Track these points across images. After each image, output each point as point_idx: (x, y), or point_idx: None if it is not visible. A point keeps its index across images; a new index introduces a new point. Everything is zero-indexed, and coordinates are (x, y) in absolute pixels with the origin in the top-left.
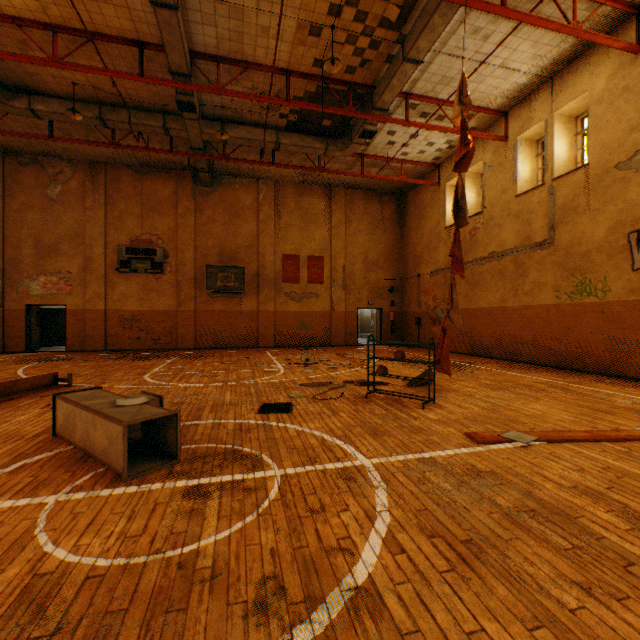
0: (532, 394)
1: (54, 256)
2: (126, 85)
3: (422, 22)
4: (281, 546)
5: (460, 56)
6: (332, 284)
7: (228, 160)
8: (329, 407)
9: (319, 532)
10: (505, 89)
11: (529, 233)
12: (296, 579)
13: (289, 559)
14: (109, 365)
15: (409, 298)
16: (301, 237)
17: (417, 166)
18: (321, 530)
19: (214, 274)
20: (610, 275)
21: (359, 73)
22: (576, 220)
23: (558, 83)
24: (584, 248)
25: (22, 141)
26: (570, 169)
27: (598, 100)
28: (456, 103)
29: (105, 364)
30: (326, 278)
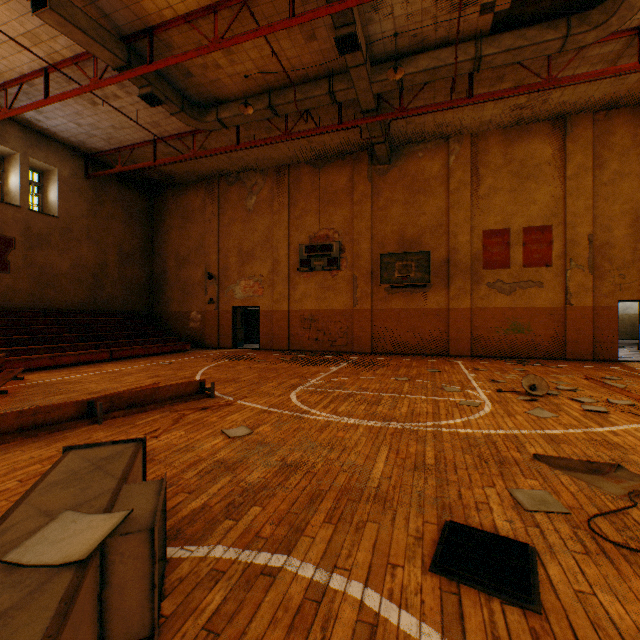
0: None
1: (250, 262)
2: (288, 55)
3: None
4: None
5: None
6: (566, 265)
7: (405, 113)
8: None
9: None
10: None
11: None
12: None
13: None
14: (275, 369)
15: None
16: (512, 203)
17: None
18: None
19: (390, 264)
20: None
21: None
22: None
23: None
24: None
25: (226, 162)
26: None
27: None
28: None
29: (273, 367)
30: (555, 257)
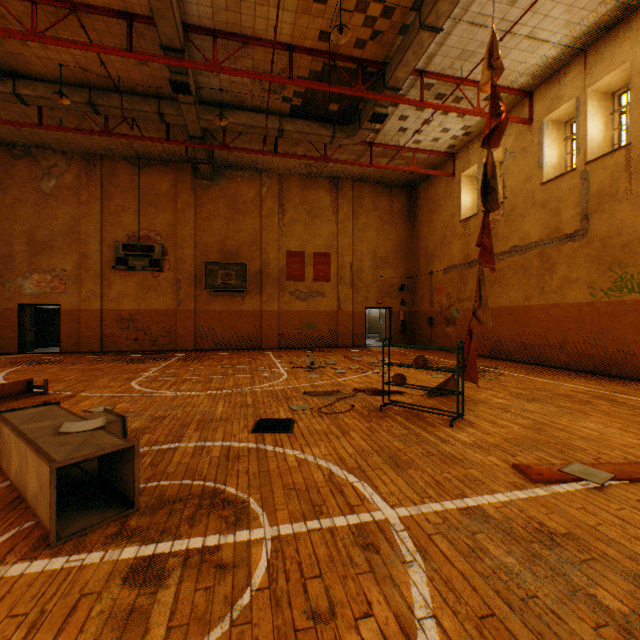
0: (576, 407)
1: (48, 253)
2: (116, 66)
3: None
4: None
5: (483, 25)
6: (339, 282)
7: (228, 149)
8: (337, 424)
9: None
10: (531, 64)
11: (557, 224)
12: None
13: None
14: (99, 368)
15: (420, 297)
16: (306, 233)
17: (430, 156)
18: None
19: (214, 271)
20: None
21: (369, 47)
22: (615, 207)
23: (592, 55)
24: (625, 239)
25: (13, 132)
26: (605, 151)
27: None
28: (485, 67)
29: (95, 367)
30: (333, 276)
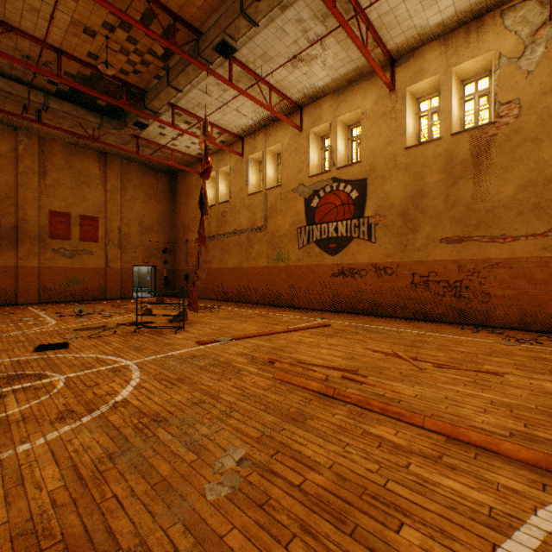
0: (245, 320)
1: None
2: None
3: (181, 67)
4: (70, 401)
5: (210, 95)
6: (108, 243)
7: None
8: (103, 341)
9: (95, 392)
10: (240, 124)
11: (255, 220)
12: (82, 408)
13: (76, 404)
14: None
15: (180, 258)
16: (73, 196)
17: (185, 156)
18: (97, 391)
19: None
20: (291, 250)
21: (133, 77)
22: (277, 216)
23: (269, 131)
24: (280, 234)
25: None
26: (275, 185)
27: (286, 150)
28: (202, 134)
29: None
30: (101, 237)
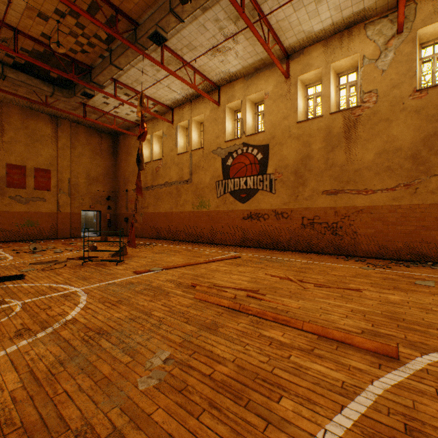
0: (174, 254)
1: None
2: None
3: (121, 50)
4: (27, 321)
5: (146, 73)
6: (59, 192)
7: None
8: (55, 272)
9: (49, 313)
10: (171, 98)
11: (183, 175)
12: (37, 326)
13: (32, 323)
14: None
15: (121, 204)
16: (28, 152)
17: (125, 121)
18: (50, 313)
19: None
20: (211, 199)
21: (81, 55)
22: (200, 172)
23: (194, 104)
24: (202, 186)
25: None
26: (199, 147)
27: (207, 120)
28: (139, 105)
29: None
30: (53, 187)
